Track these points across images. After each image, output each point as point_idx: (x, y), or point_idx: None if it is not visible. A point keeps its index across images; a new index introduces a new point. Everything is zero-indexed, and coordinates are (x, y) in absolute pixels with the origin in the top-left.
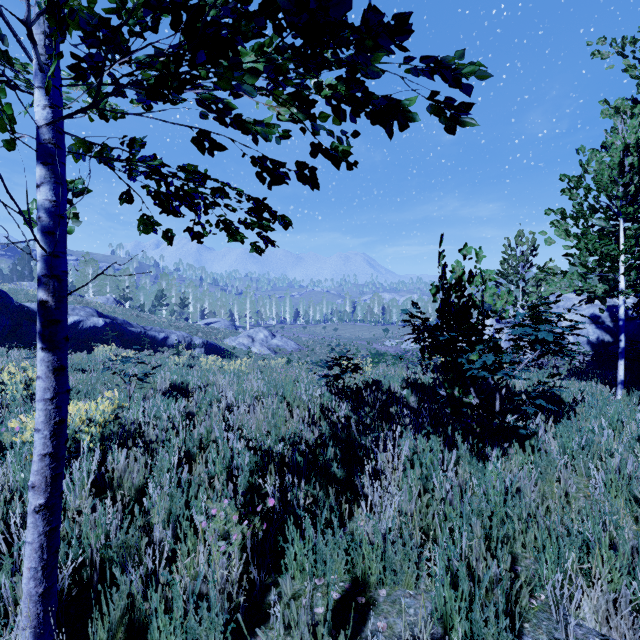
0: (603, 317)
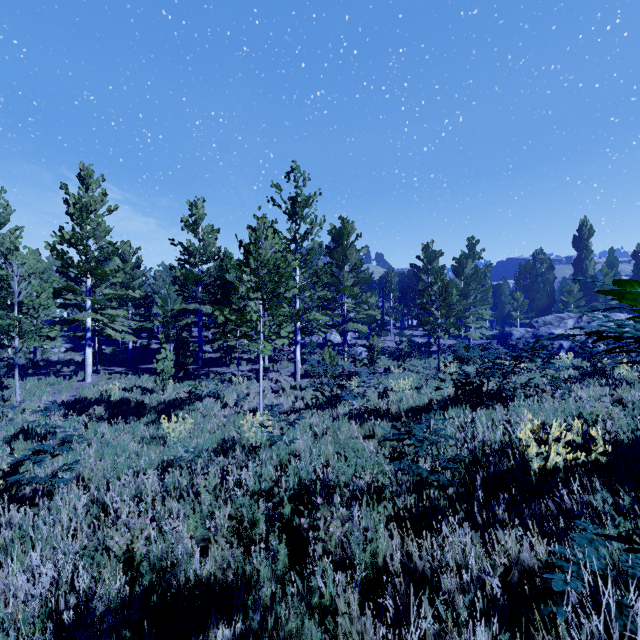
0: None
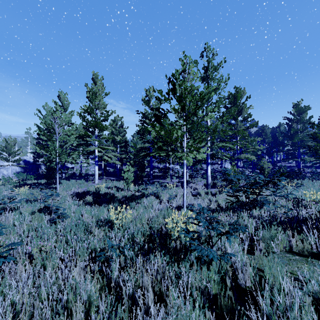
0: (22, 163)
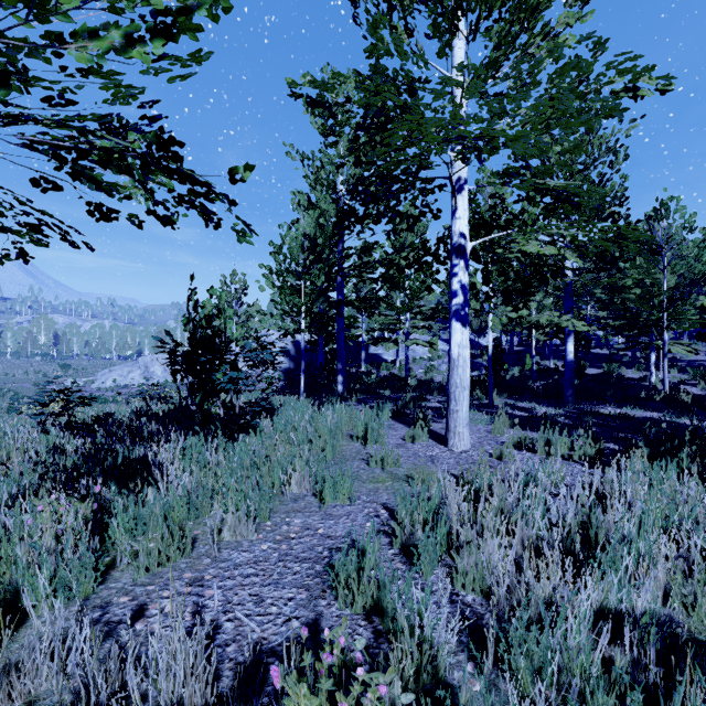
0: (291, 350)
